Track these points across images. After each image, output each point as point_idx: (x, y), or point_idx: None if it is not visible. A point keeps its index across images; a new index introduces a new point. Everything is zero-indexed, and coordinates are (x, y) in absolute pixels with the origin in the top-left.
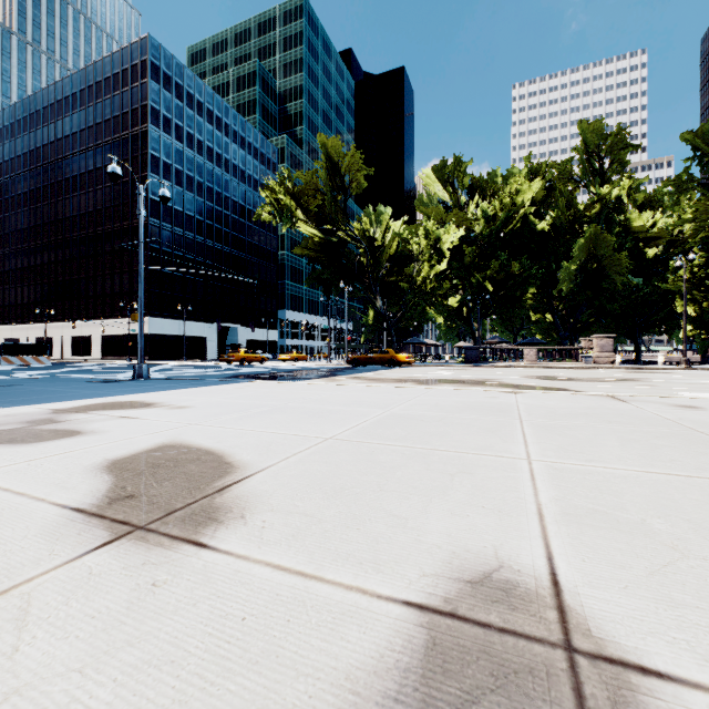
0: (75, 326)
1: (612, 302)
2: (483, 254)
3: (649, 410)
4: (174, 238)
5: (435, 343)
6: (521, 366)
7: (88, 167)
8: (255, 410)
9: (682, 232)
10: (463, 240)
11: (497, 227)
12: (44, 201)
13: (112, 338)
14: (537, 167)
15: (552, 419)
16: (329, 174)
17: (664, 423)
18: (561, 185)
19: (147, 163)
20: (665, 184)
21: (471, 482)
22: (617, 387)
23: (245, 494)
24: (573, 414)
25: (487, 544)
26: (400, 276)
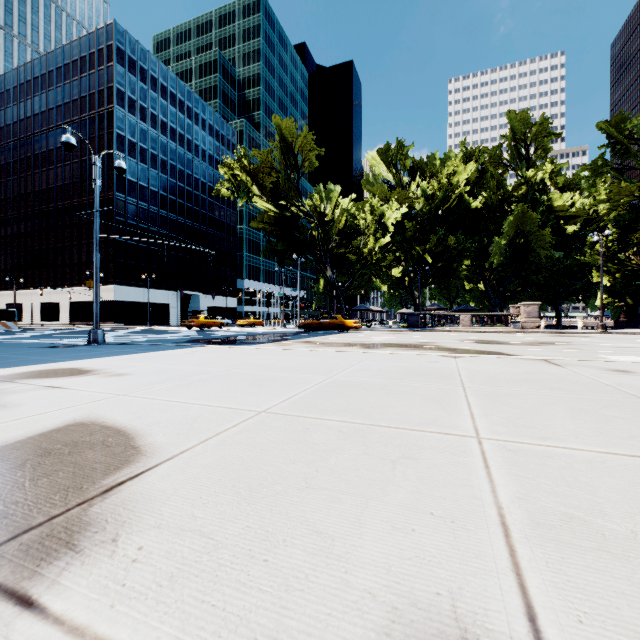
0: (44, 293)
1: (536, 274)
2: (423, 229)
3: (586, 375)
4: (139, 212)
5: (380, 310)
6: (457, 330)
7: (56, 144)
8: (194, 377)
9: (597, 211)
10: (405, 217)
11: (436, 205)
12: (14, 175)
13: (79, 304)
14: (471, 152)
15: (494, 385)
16: (283, 154)
17: (605, 390)
18: (492, 168)
19: (113, 141)
20: (583, 168)
21: (416, 472)
22: (547, 350)
23: (135, 498)
24: (514, 380)
25: (441, 588)
26: (348, 248)
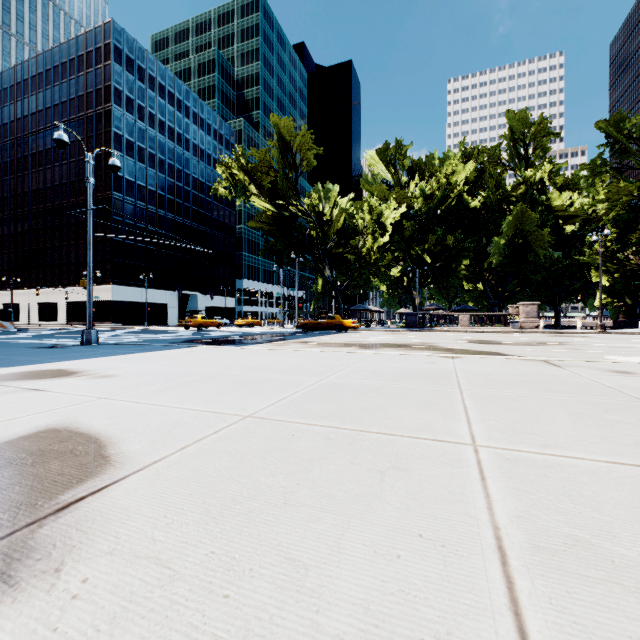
0: (41, 293)
1: (535, 274)
2: (422, 229)
3: (587, 376)
4: (137, 211)
5: (379, 310)
6: (456, 330)
7: (53, 143)
8: (183, 379)
9: (596, 211)
10: (404, 216)
11: (435, 205)
12: (11, 174)
13: (77, 304)
14: (470, 151)
15: (492, 388)
16: (281, 153)
17: (607, 392)
18: (490, 168)
19: (111, 140)
20: (582, 168)
21: (405, 485)
22: (546, 350)
23: (92, 517)
24: (513, 382)
25: (427, 633)
26: (347, 248)
